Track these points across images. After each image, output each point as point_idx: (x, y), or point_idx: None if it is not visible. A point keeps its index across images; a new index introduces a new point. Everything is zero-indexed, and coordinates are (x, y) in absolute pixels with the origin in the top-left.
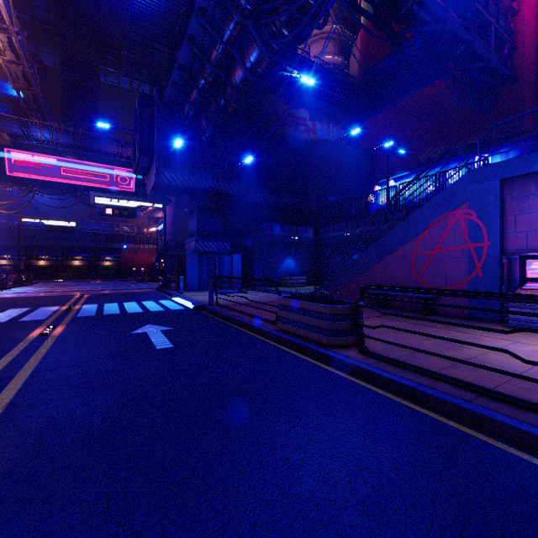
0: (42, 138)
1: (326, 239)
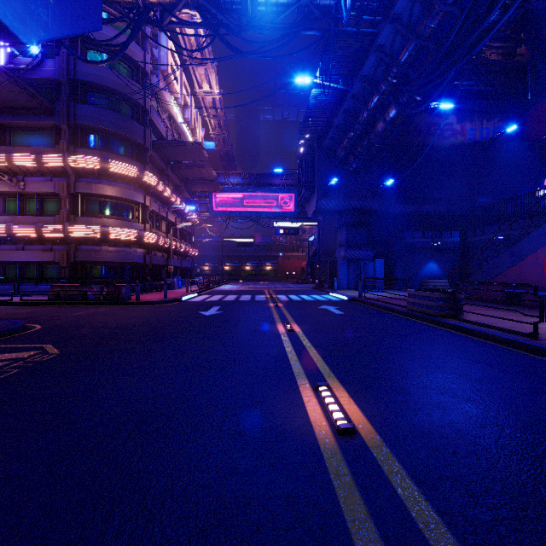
0: (235, 182)
1: (474, 243)
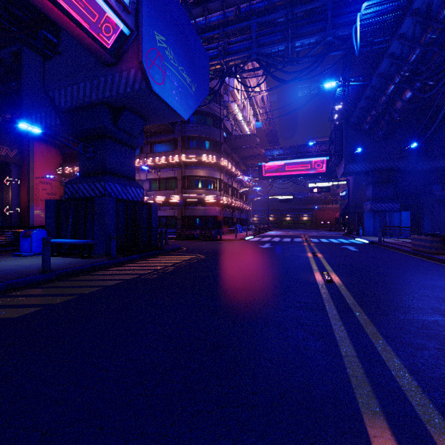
0: (277, 153)
1: None
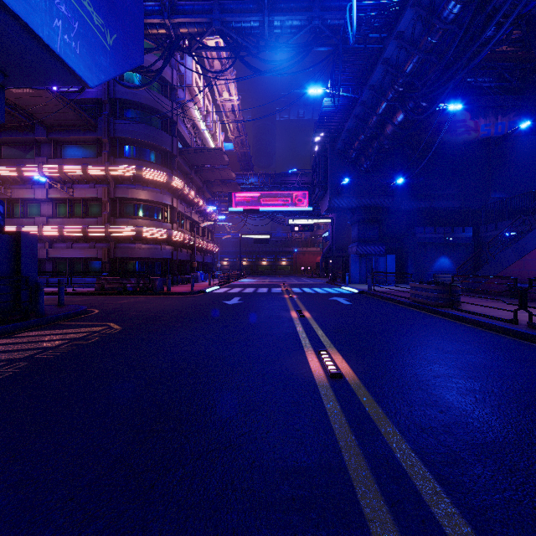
0: (252, 181)
1: (487, 238)
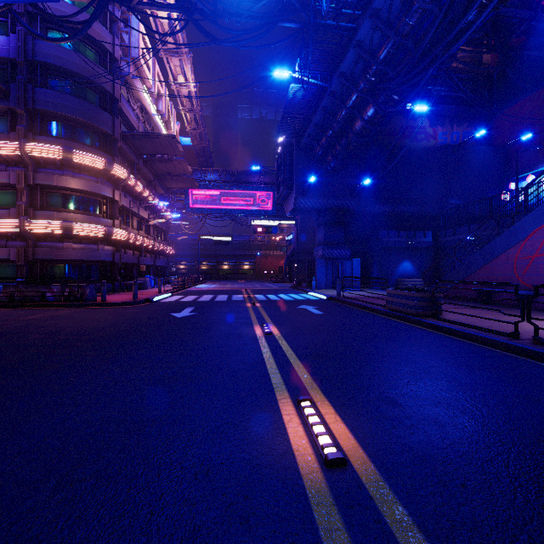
0: (211, 178)
1: (446, 243)
